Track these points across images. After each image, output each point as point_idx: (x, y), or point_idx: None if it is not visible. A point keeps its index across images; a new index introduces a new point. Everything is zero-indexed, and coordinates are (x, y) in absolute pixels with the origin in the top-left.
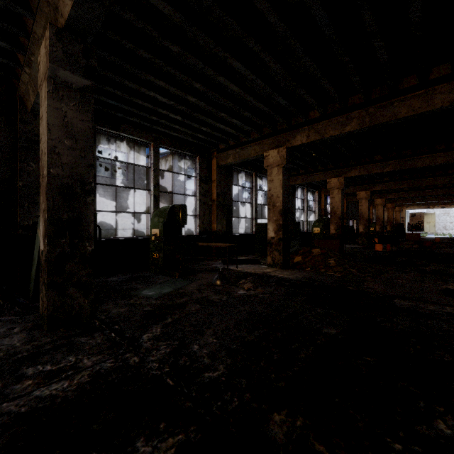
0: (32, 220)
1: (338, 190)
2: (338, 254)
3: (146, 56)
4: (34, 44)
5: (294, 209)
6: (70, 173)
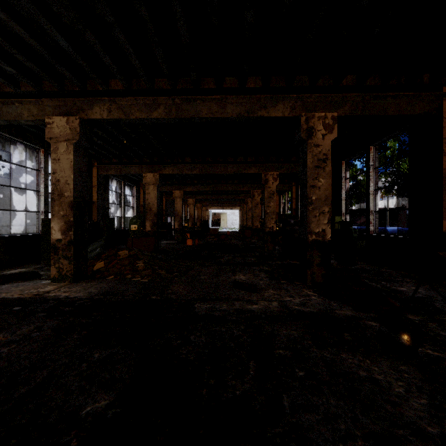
0: None
1: (154, 186)
2: (149, 254)
3: None
4: None
5: (107, 203)
6: None
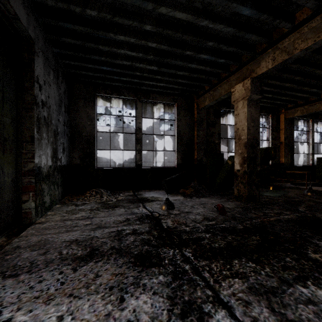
0: (200, 157)
1: None
2: None
3: (273, 73)
4: (225, 83)
5: None
6: (252, 137)
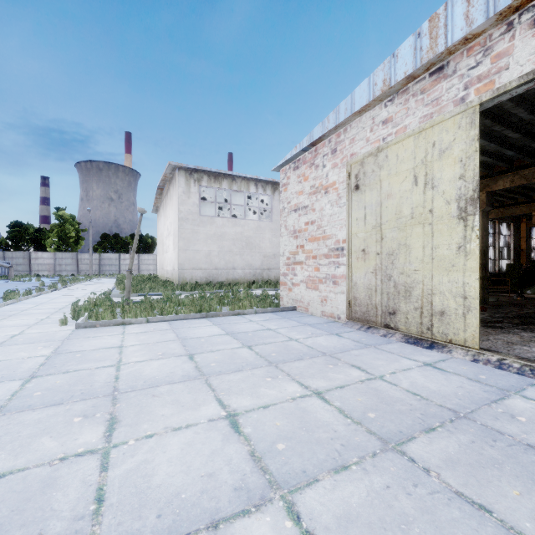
0: None
1: None
2: None
3: None
4: None
5: (529, 250)
6: (484, 245)
